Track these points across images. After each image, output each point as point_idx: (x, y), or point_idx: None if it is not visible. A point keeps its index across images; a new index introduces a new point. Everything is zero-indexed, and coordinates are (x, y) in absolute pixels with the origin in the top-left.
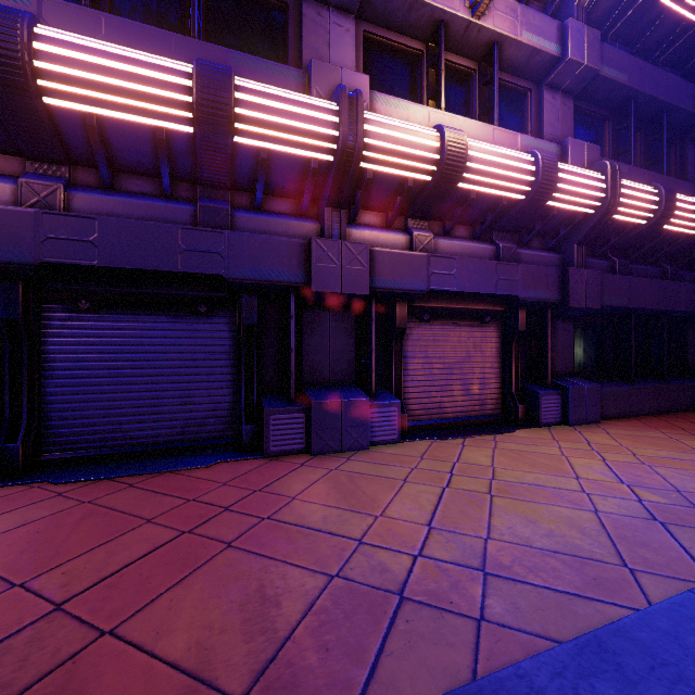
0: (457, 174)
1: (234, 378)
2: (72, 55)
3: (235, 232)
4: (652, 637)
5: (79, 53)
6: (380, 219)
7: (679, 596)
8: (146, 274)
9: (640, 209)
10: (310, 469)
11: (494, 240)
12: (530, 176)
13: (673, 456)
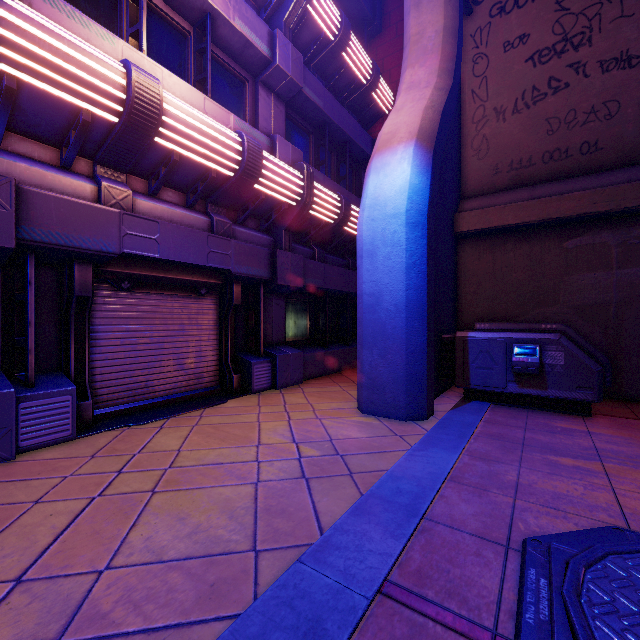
0: (152, 125)
1: None
2: None
3: None
4: None
5: None
6: (51, 155)
7: (286, 573)
8: None
9: (329, 210)
10: None
11: (209, 212)
12: (237, 155)
13: (340, 407)
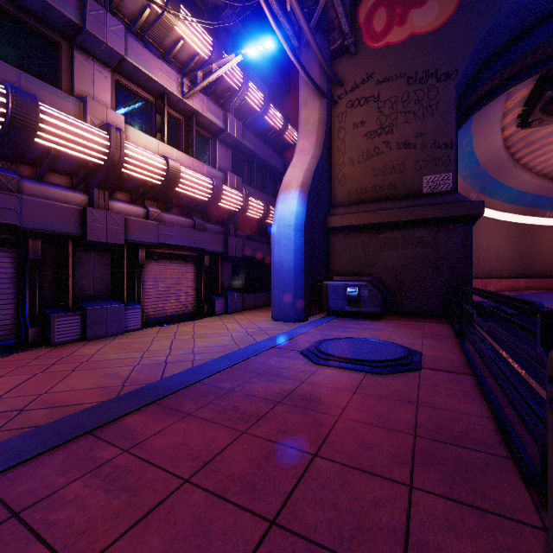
0: (175, 184)
1: (15, 296)
2: None
3: (27, 197)
4: (238, 353)
5: None
6: (127, 197)
7: (248, 346)
8: None
9: (257, 212)
10: (92, 346)
11: (193, 217)
12: (210, 190)
13: (263, 319)
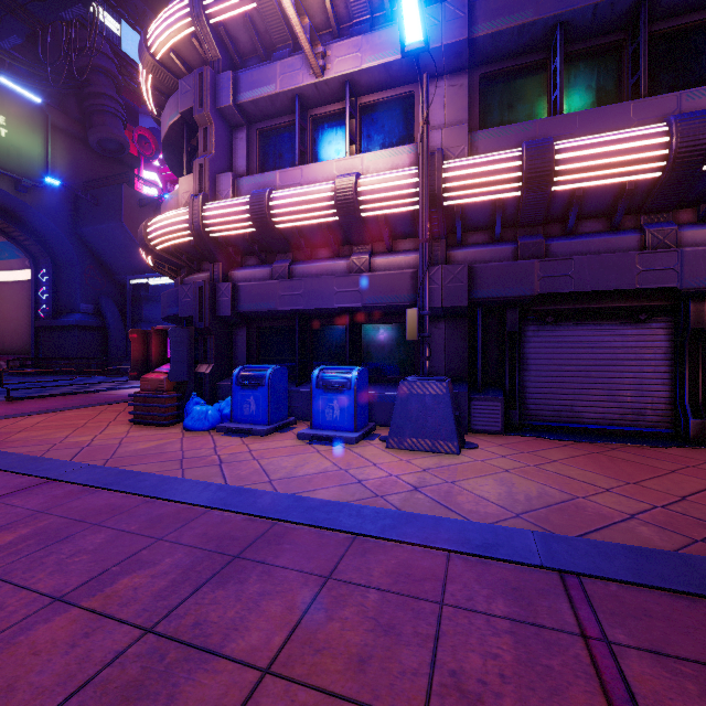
0: None
1: (670, 376)
2: (578, 155)
3: (689, 248)
4: None
5: (583, 151)
6: None
7: None
8: (597, 293)
9: None
10: None
11: None
12: None
13: None
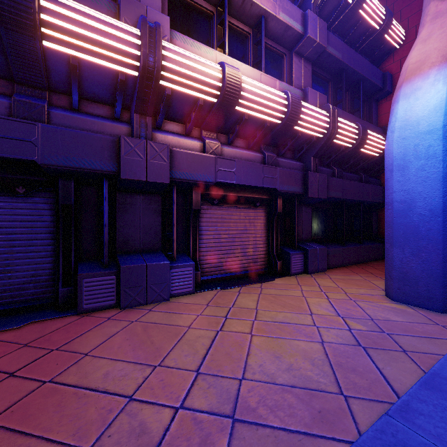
0: (235, 99)
1: (54, 248)
2: None
3: (48, 125)
4: None
5: None
6: (181, 129)
7: (379, 421)
8: None
9: (348, 137)
10: (113, 323)
11: (262, 150)
12: (284, 107)
13: (368, 293)
